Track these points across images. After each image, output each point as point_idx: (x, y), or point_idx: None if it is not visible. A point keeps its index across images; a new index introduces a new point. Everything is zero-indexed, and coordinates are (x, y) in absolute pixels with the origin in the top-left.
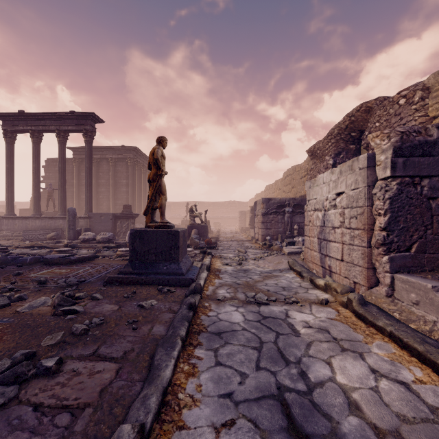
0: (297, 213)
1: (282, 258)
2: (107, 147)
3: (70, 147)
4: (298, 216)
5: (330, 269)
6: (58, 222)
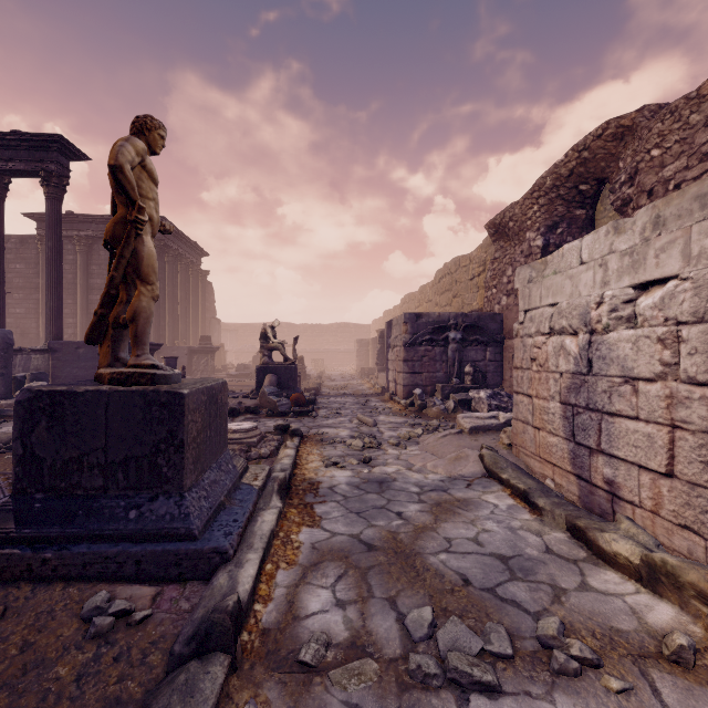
0: (470, 343)
1: (461, 444)
2: (106, 217)
3: (30, 215)
4: (472, 348)
5: (611, 490)
6: None
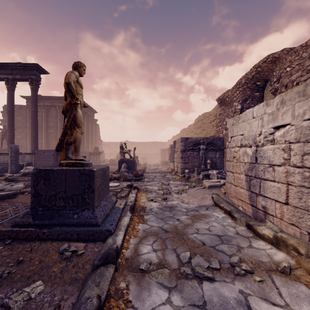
0: (209, 150)
1: (204, 192)
2: (55, 97)
3: (23, 96)
4: (210, 152)
5: (265, 210)
6: (7, 157)
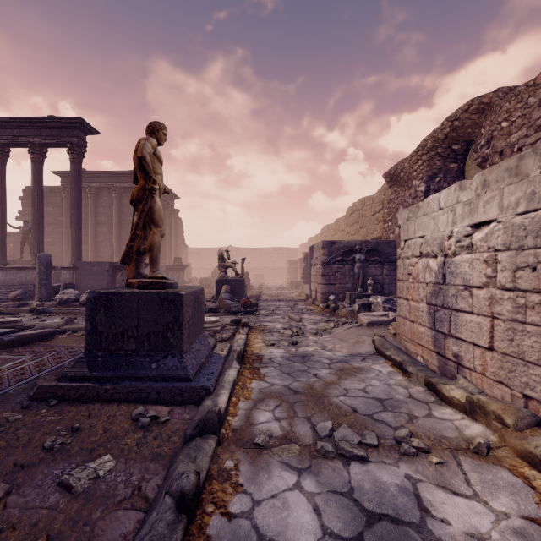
0: (371, 262)
1: (361, 333)
2: (108, 173)
3: (57, 172)
4: (372, 266)
5: (457, 361)
6: (31, 275)
